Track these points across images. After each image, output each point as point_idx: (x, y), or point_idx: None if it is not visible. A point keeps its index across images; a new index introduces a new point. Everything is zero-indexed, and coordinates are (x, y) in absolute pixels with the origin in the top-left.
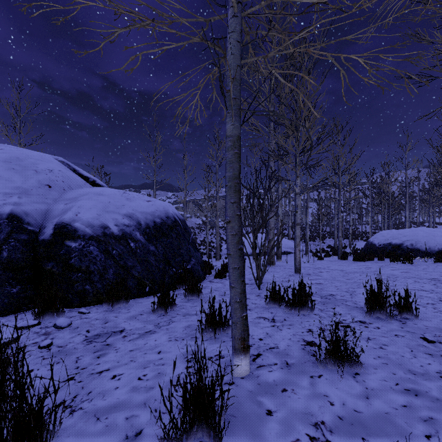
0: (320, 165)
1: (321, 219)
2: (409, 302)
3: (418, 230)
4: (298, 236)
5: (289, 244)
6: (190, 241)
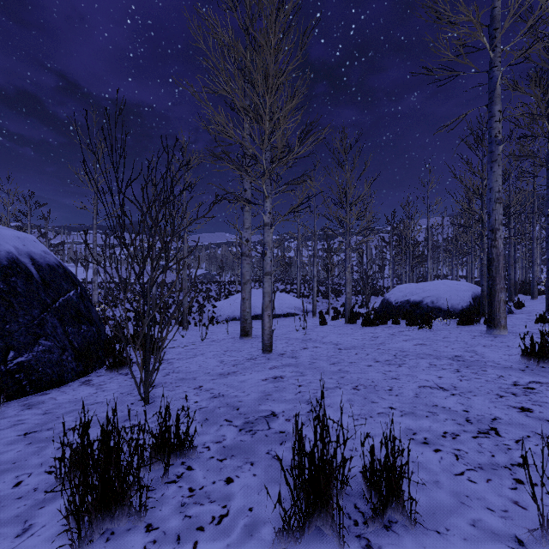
0: (303, 181)
1: (330, 270)
2: (395, 474)
3: (439, 283)
4: (267, 293)
5: (295, 303)
6: (58, 305)
